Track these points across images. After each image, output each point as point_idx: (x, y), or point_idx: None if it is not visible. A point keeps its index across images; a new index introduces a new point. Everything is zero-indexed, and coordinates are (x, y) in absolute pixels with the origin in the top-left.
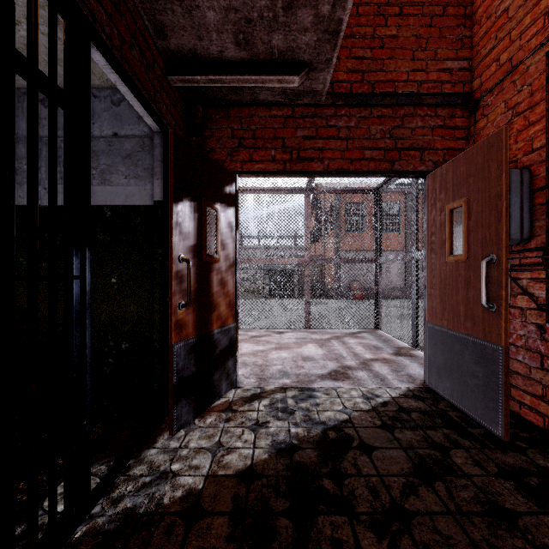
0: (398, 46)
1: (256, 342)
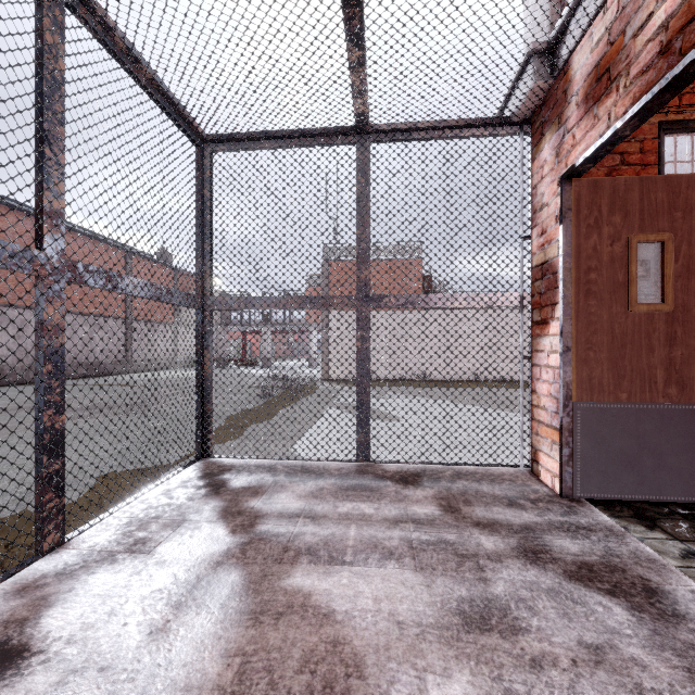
0: None
1: None
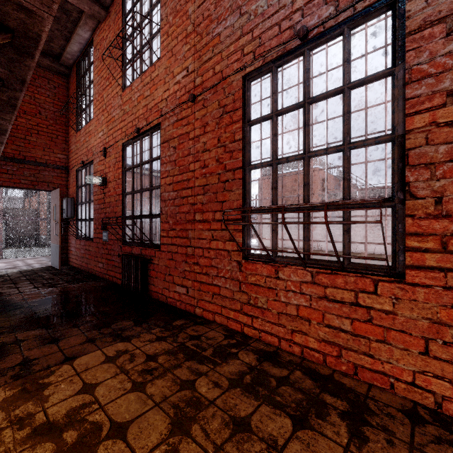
0: (37, 145)
1: None
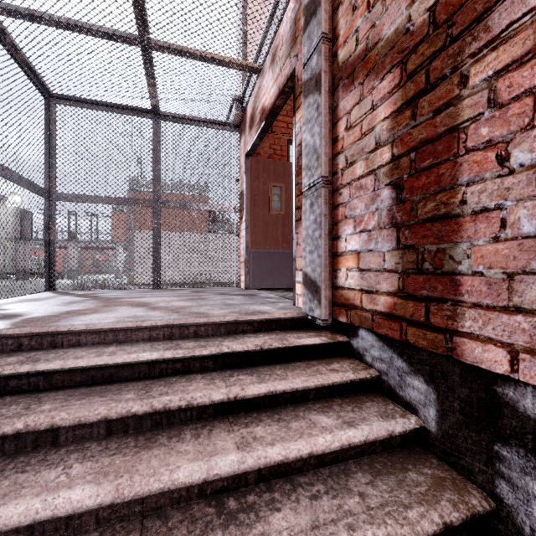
0: None
1: (82, 313)
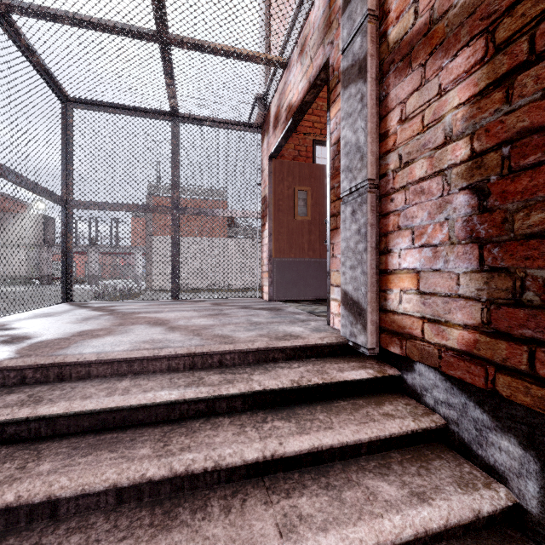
0: None
1: (95, 335)
